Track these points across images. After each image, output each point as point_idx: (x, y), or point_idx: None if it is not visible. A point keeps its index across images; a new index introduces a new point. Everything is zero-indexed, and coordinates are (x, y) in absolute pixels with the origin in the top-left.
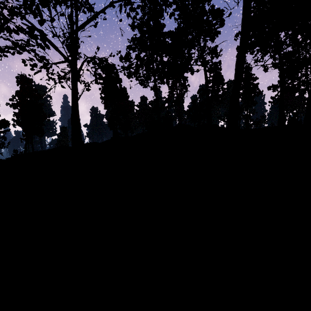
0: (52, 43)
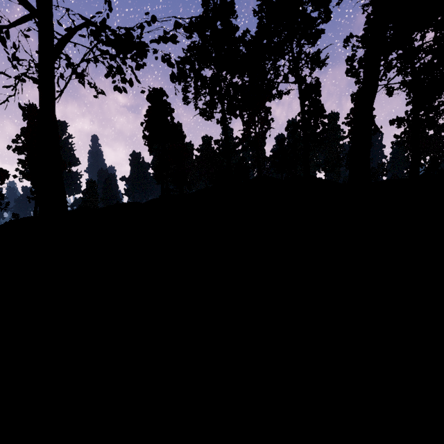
0: None
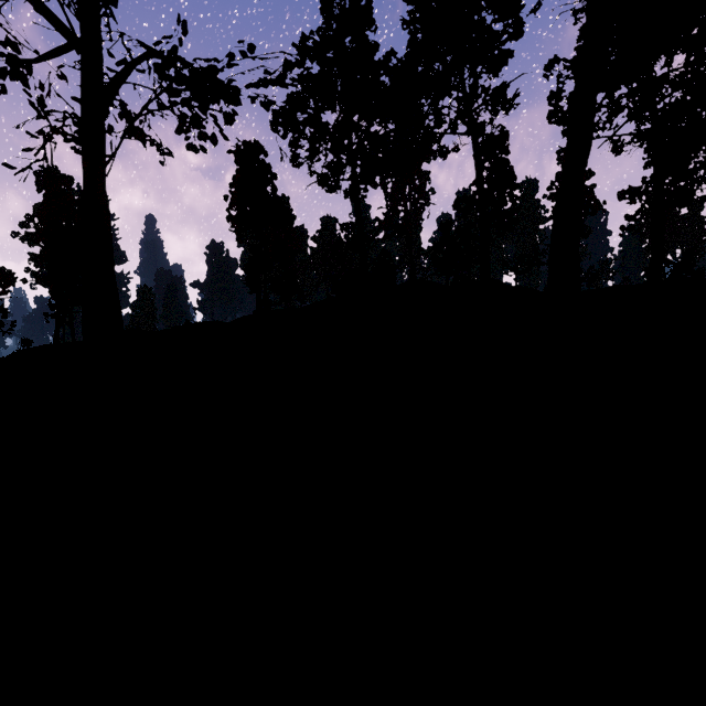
0: None
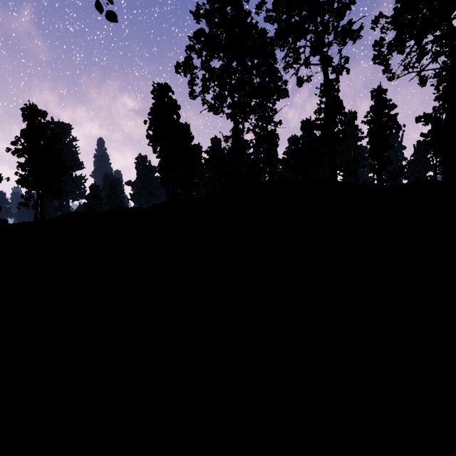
0: None
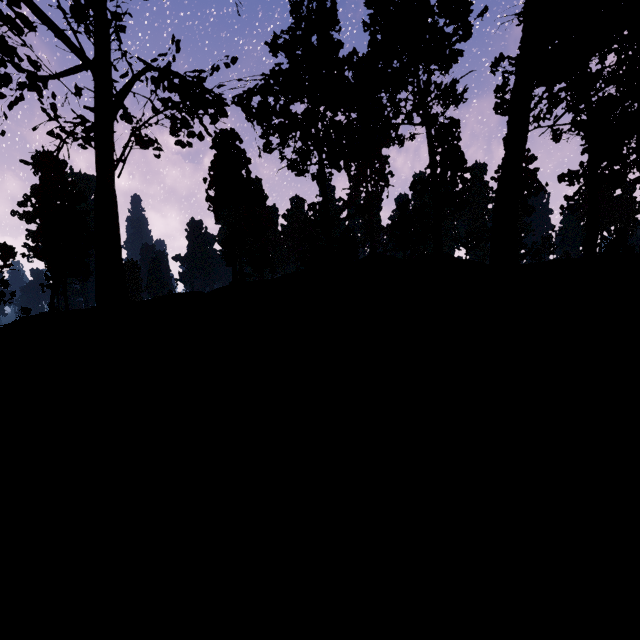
0: (38, 9)
